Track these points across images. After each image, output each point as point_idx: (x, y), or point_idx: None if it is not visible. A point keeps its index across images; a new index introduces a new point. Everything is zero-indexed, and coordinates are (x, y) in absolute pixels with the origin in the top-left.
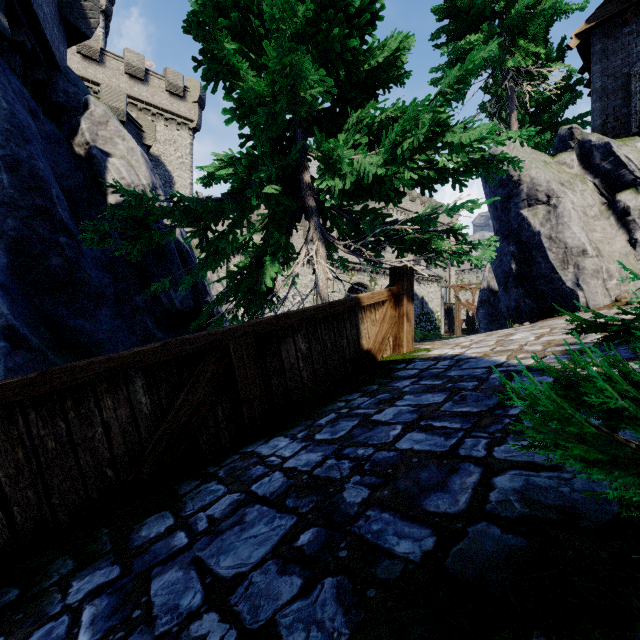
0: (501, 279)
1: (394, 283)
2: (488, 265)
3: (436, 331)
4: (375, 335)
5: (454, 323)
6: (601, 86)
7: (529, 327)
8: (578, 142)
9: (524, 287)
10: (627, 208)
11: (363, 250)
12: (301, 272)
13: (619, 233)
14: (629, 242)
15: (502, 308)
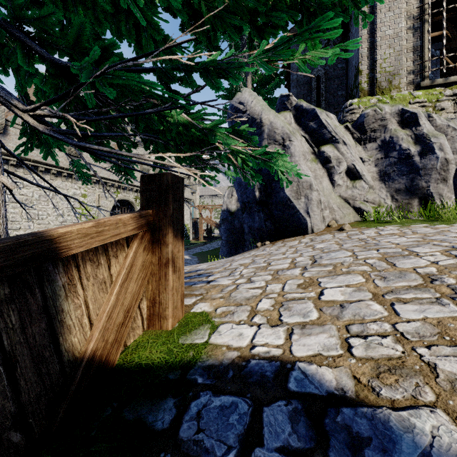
0: (246, 204)
1: (150, 203)
2: (227, 192)
3: (187, 238)
4: (106, 314)
5: (199, 232)
6: (296, 78)
7: (316, 265)
8: (294, 106)
9: (265, 212)
10: (329, 157)
11: (71, 120)
12: (62, 185)
13: (324, 175)
14: (331, 182)
15: (237, 225)
